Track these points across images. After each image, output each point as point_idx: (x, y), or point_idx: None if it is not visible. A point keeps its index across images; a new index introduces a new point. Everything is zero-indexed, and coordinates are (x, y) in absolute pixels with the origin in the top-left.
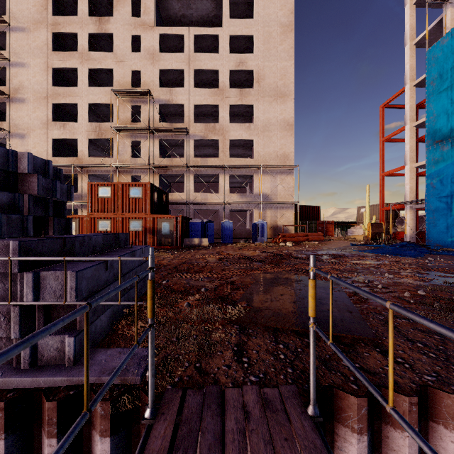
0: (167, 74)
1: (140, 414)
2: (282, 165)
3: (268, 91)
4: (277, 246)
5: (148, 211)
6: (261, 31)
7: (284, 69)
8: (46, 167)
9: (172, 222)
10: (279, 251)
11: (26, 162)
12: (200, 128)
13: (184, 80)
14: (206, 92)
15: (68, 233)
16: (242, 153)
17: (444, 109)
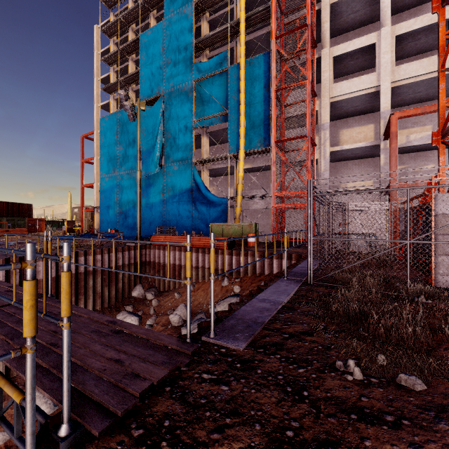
0: None
1: None
2: None
3: None
4: None
5: None
6: None
7: None
8: None
9: None
10: None
11: None
12: None
13: None
14: None
15: None
16: None
17: (106, 157)
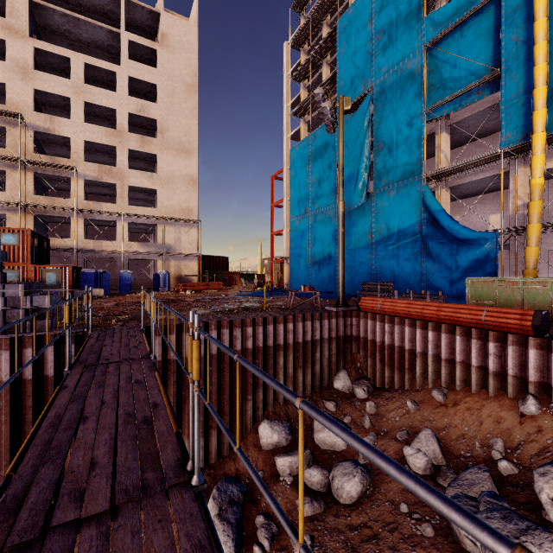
0: (46, 94)
1: (84, 339)
2: (186, 219)
3: (172, 144)
4: (177, 294)
5: (28, 260)
6: (165, 83)
7: (188, 127)
8: None
9: (59, 272)
10: (175, 298)
11: None
12: (92, 168)
13: (69, 106)
14: (101, 130)
15: (5, 282)
16: (145, 198)
17: (297, 195)
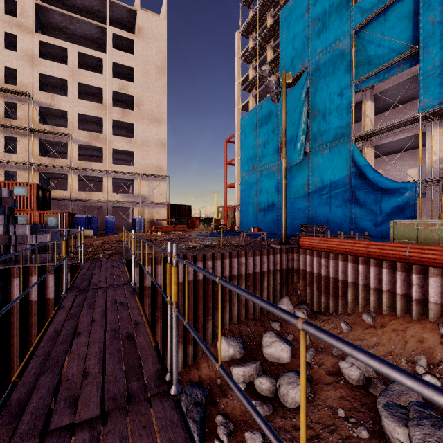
0: (48, 77)
1: (78, 269)
2: (157, 175)
3: (146, 115)
4: (150, 235)
5: (34, 207)
6: (140, 66)
7: (159, 101)
8: (11, 193)
9: (58, 217)
10: (149, 237)
11: (7, 192)
12: (84, 134)
13: (66, 86)
14: (90, 105)
15: (16, 224)
16: (125, 158)
17: (246, 155)
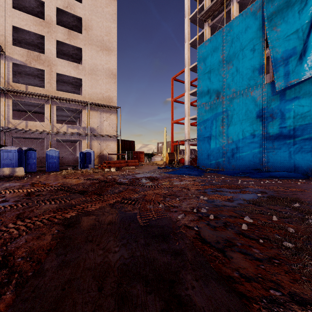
0: None
1: None
2: (107, 105)
3: (95, 41)
4: (103, 172)
5: None
6: None
7: (109, 28)
8: None
9: None
10: (104, 177)
11: None
12: (20, 52)
13: None
14: (29, 18)
15: None
16: (71, 91)
17: (206, 84)
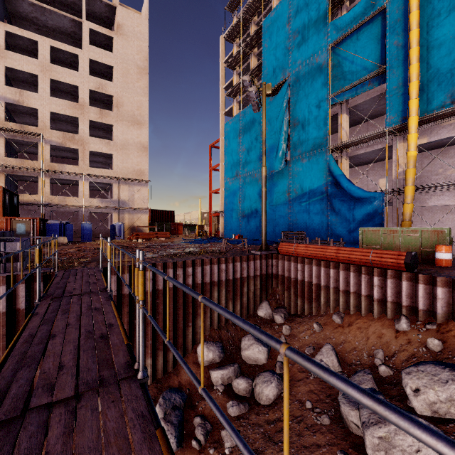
0: (16, 71)
1: (51, 278)
2: (138, 179)
3: (126, 117)
4: (130, 242)
5: None
6: (120, 65)
7: (140, 102)
8: None
9: (28, 223)
10: (129, 244)
11: None
12: (57, 135)
13: (37, 82)
14: (65, 103)
15: None
16: (103, 161)
17: (230, 161)
